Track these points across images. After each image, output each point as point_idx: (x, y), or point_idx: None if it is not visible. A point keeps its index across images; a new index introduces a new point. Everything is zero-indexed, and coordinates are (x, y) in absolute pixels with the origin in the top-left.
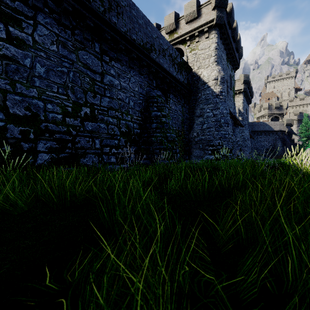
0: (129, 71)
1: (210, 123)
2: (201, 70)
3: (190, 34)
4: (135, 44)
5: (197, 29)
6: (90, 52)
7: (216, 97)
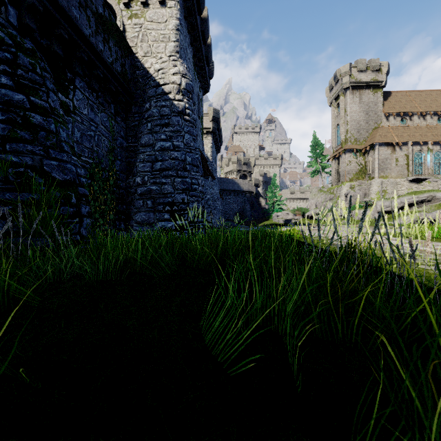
0: None
1: (167, 162)
2: (151, 61)
3: None
4: None
5: None
6: None
7: (178, 116)
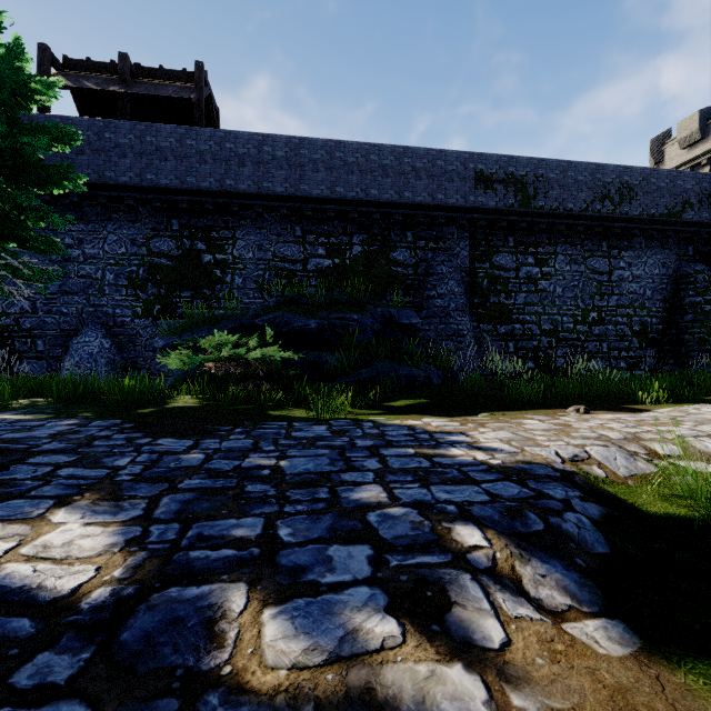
0: (644, 253)
1: None
2: None
3: None
4: (655, 219)
5: None
6: (597, 255)
7: None
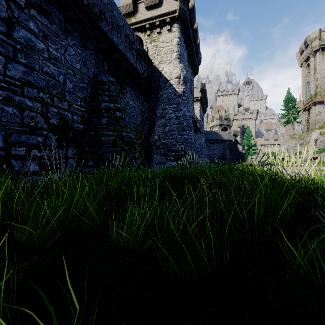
0: (64, 36)
1: (173, 126)
2: (162, 66)
3: (150, 22)
4: None
5: (159, 18)
6: None
7: (178, 97)
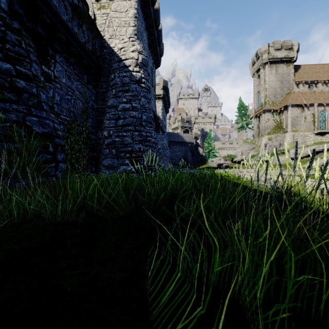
0: None
1: (128, 119)
2: (115, 41)
3: None
4: None
5: None
6: None
7: (136, 84)
